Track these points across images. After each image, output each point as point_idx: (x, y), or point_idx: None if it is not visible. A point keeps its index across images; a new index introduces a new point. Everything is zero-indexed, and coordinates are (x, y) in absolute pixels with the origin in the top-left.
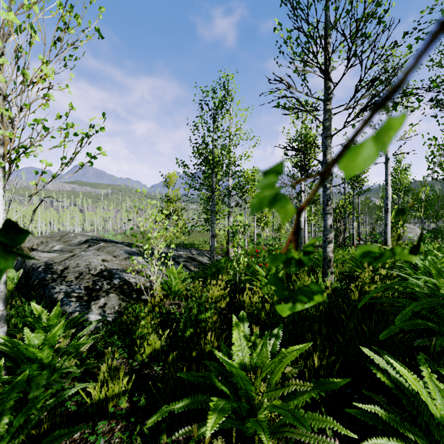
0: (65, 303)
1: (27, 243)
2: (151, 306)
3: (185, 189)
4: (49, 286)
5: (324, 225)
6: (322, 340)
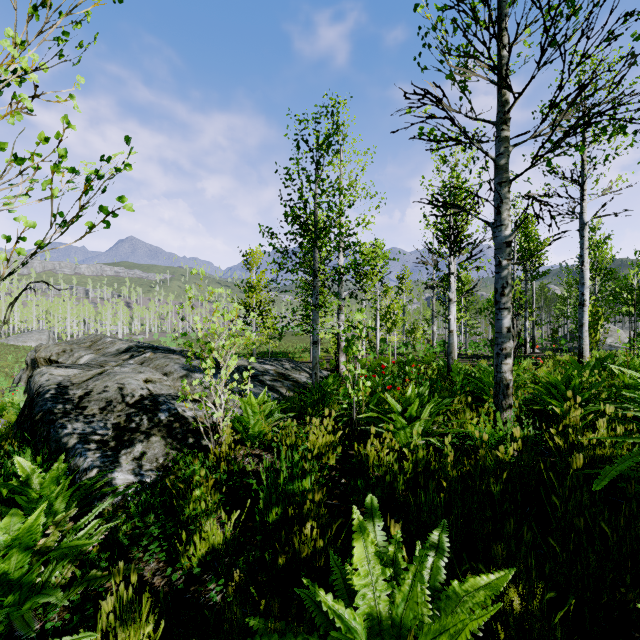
0: (78, 453)
1: (43, 352)
2: (215, 459)
3: (272, 270)
4: (57, 423)
5: (497, 327)
6: (518, 544)
